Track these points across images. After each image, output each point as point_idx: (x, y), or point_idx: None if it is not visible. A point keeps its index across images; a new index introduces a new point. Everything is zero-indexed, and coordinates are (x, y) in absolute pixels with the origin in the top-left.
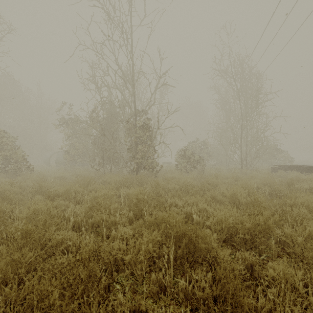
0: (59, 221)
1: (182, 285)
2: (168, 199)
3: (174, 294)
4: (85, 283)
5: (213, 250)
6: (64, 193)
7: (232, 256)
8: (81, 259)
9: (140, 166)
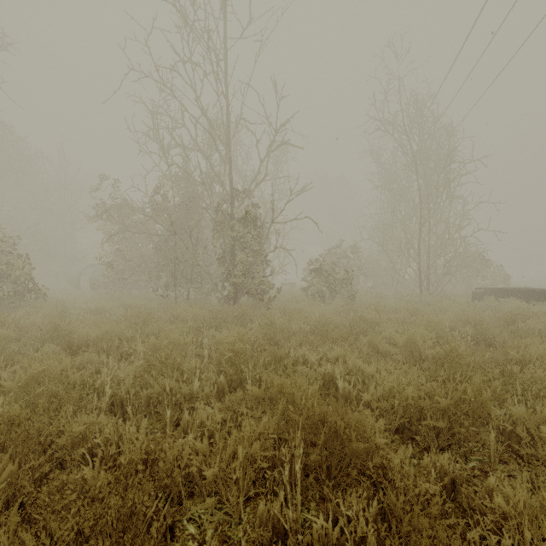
0: (83, 394)
1: (320, 529)
2: (291, 351)
3: (303, 545)
4: (119, 534)
5: (378, 452)
6: (99, 339)
7: (413, 460)
8: (110, 483)
9: (240, 289)
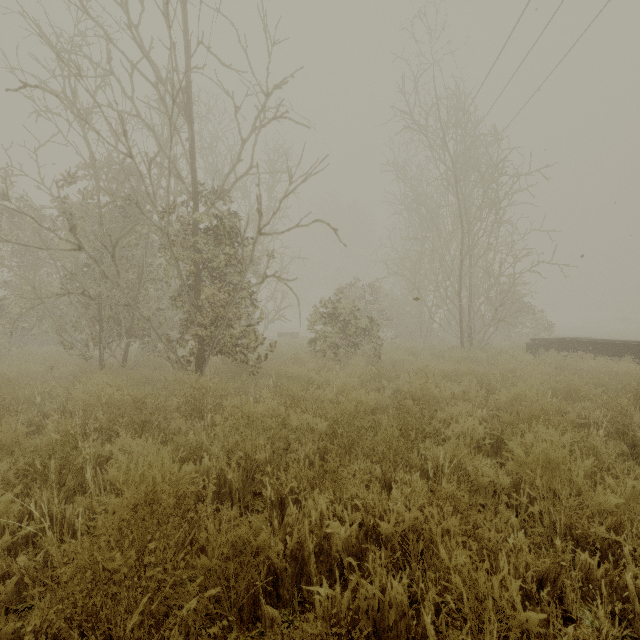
0: None
1: None
2: (287, 512)
3: None
4: None
5: None
6: None
7: None
8: None
9: (208, 345)
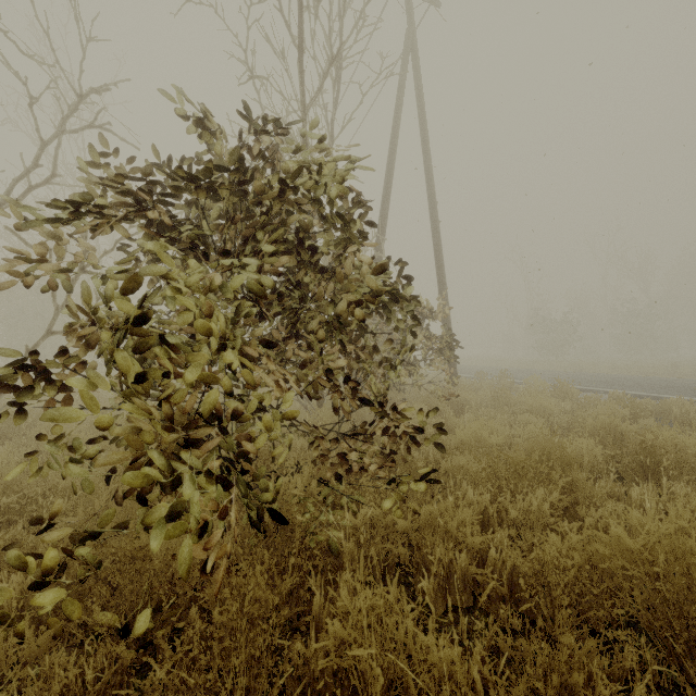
0: None
1: None
2: None
3: None
4: None
5: None
6: None
7: None
8: None
9: None
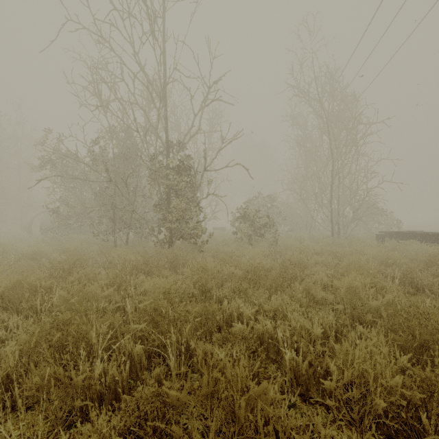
0: None
1: None
2: (224, 303)
3: None
4: None
5: None
6: (8, 292)
7: None
8: None
9: (175, 233)
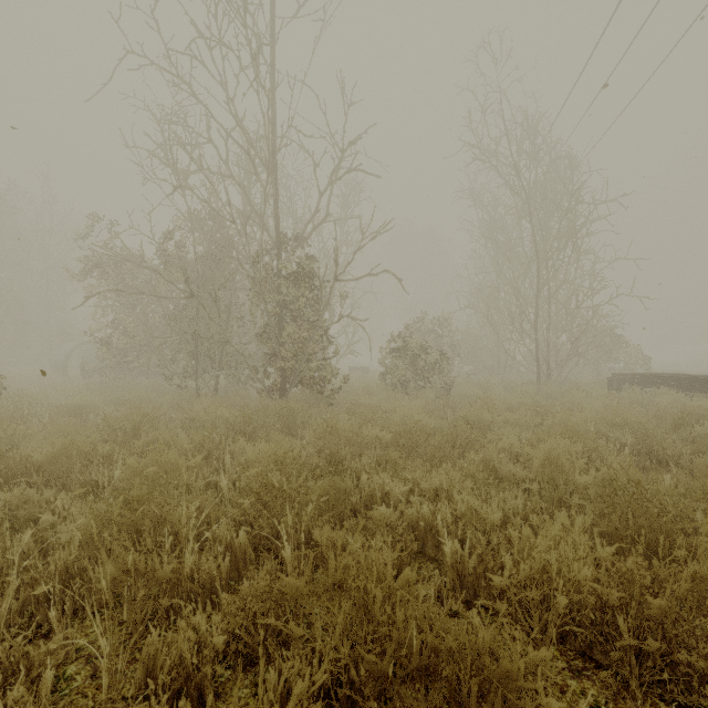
0: None
1: None
2: (362, 478)
3: None
4: None
5: None
6: (50, 462)
7: None
8: None
9: (290, 377)
